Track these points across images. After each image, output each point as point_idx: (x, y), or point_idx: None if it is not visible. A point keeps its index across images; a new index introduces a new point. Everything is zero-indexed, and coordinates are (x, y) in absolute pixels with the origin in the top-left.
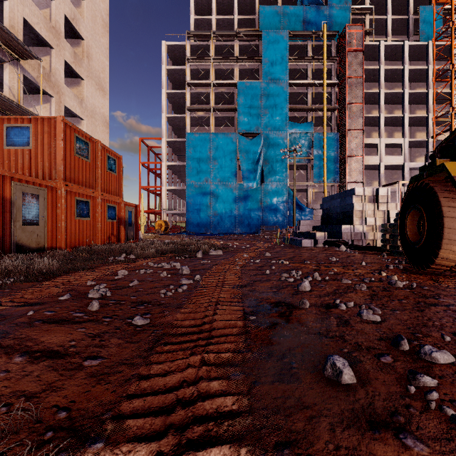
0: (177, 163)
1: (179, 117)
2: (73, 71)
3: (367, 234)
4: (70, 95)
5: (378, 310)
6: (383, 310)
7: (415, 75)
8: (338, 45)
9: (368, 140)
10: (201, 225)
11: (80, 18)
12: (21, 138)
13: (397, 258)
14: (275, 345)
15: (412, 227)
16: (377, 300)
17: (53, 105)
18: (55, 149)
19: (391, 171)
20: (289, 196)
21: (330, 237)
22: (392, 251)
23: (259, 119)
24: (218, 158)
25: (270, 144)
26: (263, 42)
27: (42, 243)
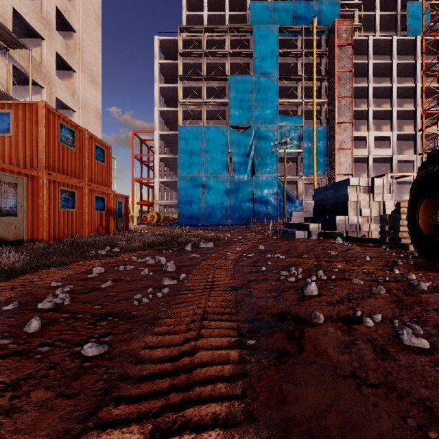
0: (170, 156)
1: (172, 110)
2: (65, 63)
3: (362, 225)
4: (61, 87)
5: (419, 328)
6: (423, 327)
7: (402, 70)
8: (328, 39)
9: (357, 133)
10: (193, 216)
11: (72, 11)
12: (1, 125)
13: (400, 251)
14: (291, 403)
15: (425, 218)
16: (408, 310)
17: (44, 96)
18: (37, 137)
19: (379, 163)
20: (279, 188)
21: (324, 229)
22: (393, 243)
23: (250, 112)
24: (209, 151)
25: (261, 137)
26: (254, 36)
27: (21, 235)
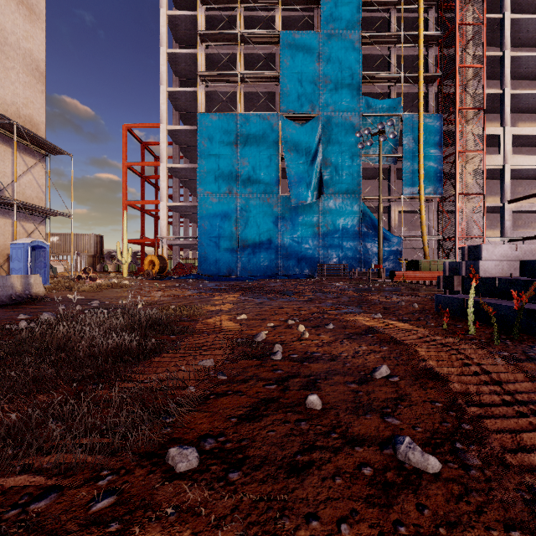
0: (185, 165)
1: (188, 92)
2: None
3: None
4: None
5: None
6: None
7: None
8: None
9: (485, 130)
10: (222, 263)
11: None
12: None
13: None
14: None
15: None
16: None
17: None
18: None
19: (513, 181)
20: (364, 216)
21: None
22: None
23: (315, 92)
24: (249, 155)
25: (333, 133)
26: None
27: None
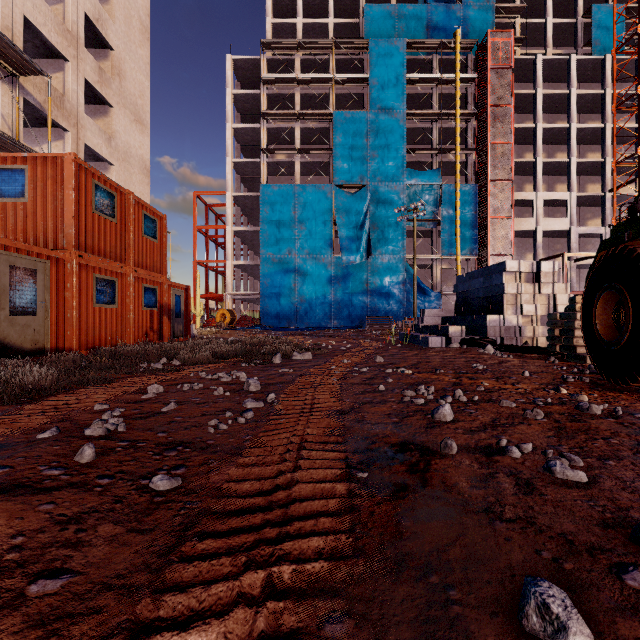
0: (248, 228)
1: (251, 162)
2: (98, 95)
3: (523, 328)
4: (93, 129)
5: (578, 459)
6: (585, 458)
7: (585, 103)
8: (477, 59)
9: (520, 195)
10: (282, 316)
11: (107, 19)
12: (12, 186)
13: (574, 364)
14: (408, 538)
15: (605, 318)
16: (569, 438)
17: (68, 142)
18: (64, 203)
19: (552, 239)
20: (407, 274)
21: (470, 333)
22: (566, 354)
23: (365, 165)
24: (306, 221)
25: (380, 201)
26: (370, 55)
27: (41, 342)
